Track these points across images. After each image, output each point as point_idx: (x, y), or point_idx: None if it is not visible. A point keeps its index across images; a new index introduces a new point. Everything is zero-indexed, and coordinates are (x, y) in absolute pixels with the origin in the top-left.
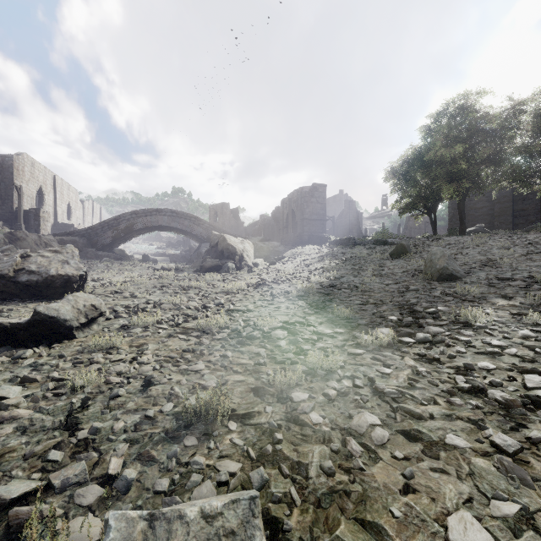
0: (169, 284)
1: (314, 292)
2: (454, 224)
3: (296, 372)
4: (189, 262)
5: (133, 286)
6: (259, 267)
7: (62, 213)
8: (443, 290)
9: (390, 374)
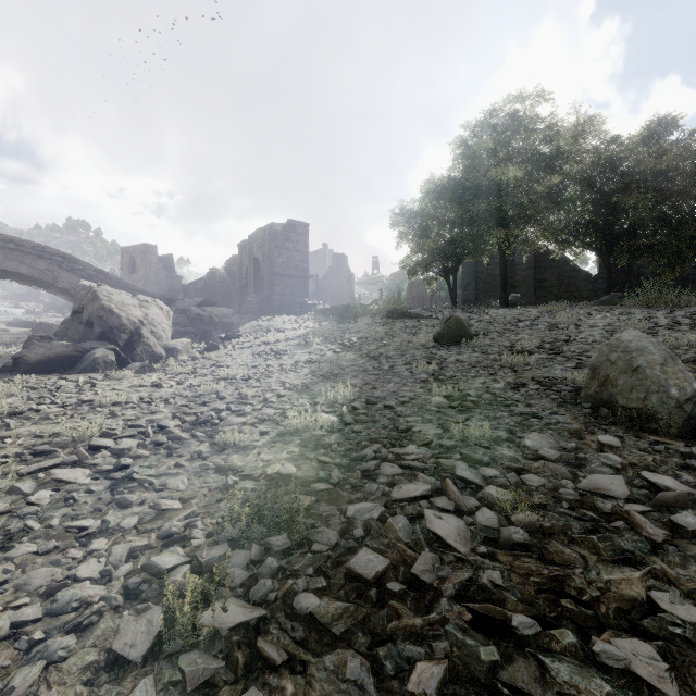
0: None
1: (300, 538)
2: (469, 294)
3: None
4: None
5: None
6: (178, 357)
7: None
8: None
9: None
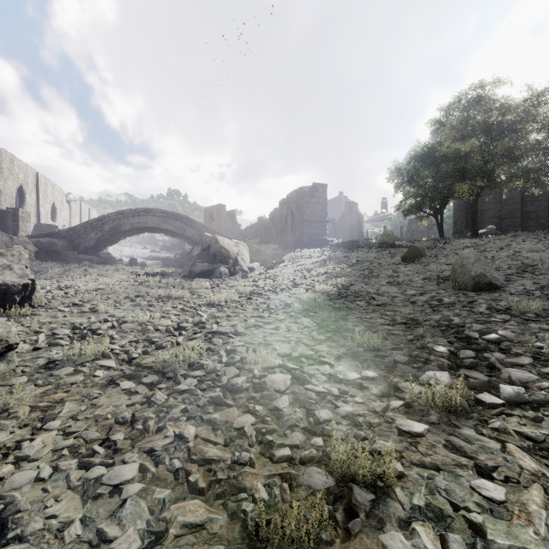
0: (146, 293)
1: (321, 304)
2: (459, 227)
3: (312, 490)
4: (181, 266)
5: (102, 295)
6: (255, 272)
7: (45, 214)
8: (487, 304)
9: (504, 501)
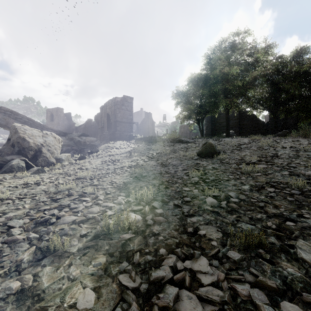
0: None
1: None
2: (208, 131)
3: None
4: None
5: None
6: (62, 163)
7: None
8: None
9: None
